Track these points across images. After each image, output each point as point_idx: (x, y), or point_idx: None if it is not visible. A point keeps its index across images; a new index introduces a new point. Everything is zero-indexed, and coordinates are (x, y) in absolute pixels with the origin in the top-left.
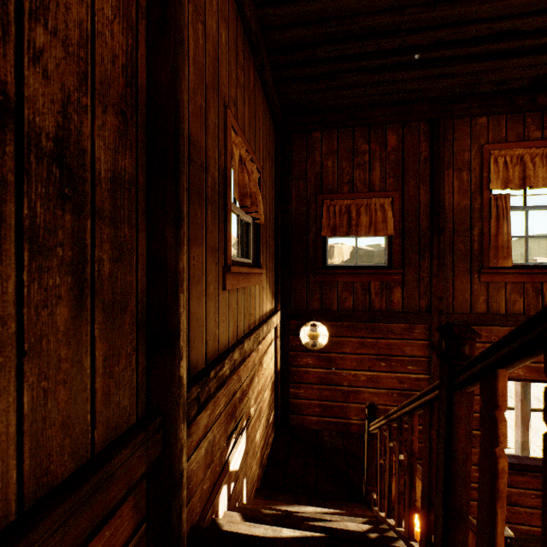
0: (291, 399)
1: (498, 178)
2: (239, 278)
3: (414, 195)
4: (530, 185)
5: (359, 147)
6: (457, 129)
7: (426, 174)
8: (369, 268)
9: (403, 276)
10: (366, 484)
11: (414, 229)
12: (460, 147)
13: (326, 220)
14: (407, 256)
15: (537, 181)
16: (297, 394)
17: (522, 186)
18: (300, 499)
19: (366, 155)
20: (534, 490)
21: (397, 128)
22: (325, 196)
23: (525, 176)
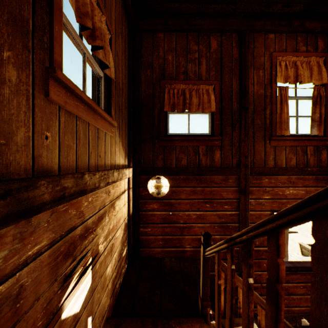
0: (141, 236)
1: (281, 75)
2: (79, 104)
3: (229, 84)
4: (301, 80)
5: (191, 47)
6: (256, 40)
7: (237, 70)
8: (198, 136)
9: (221, 142)
10: (202, 300)
11: (229, 108)
12: (258, 53)
13: (168, 99)
14: (224, 128)
15: (304, 79)
16: (146, 232)
17: (296, 82)
18: (146, 322)
19: (196, 53)
20: (302, 283)
21: (218, 36)
22: (166, 81)
23: (297, 75)
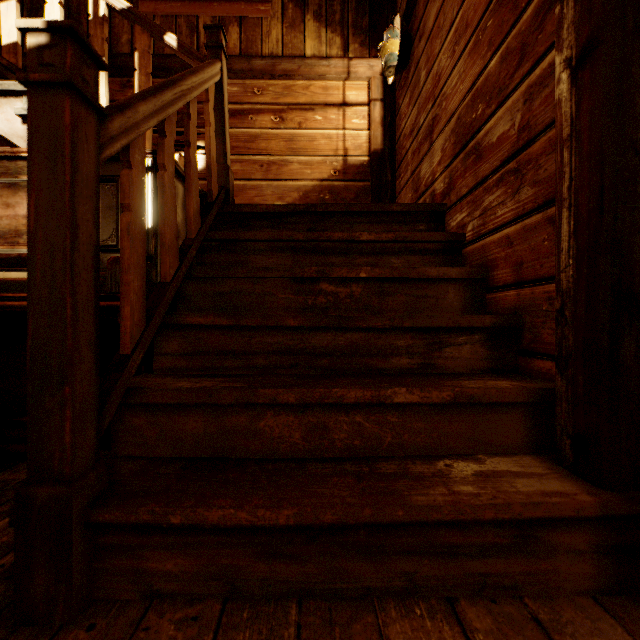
0: (397, 199)
1: None
2: (175, 5)
3: None
4: None
5: None
6: None
7: None
8: None
9: None
10: None
11: None
12: None
13: None
14: None
15: None
16: (399, 185)
17: None
18: None
19: None
20: None
21: None
22: None
23: None
